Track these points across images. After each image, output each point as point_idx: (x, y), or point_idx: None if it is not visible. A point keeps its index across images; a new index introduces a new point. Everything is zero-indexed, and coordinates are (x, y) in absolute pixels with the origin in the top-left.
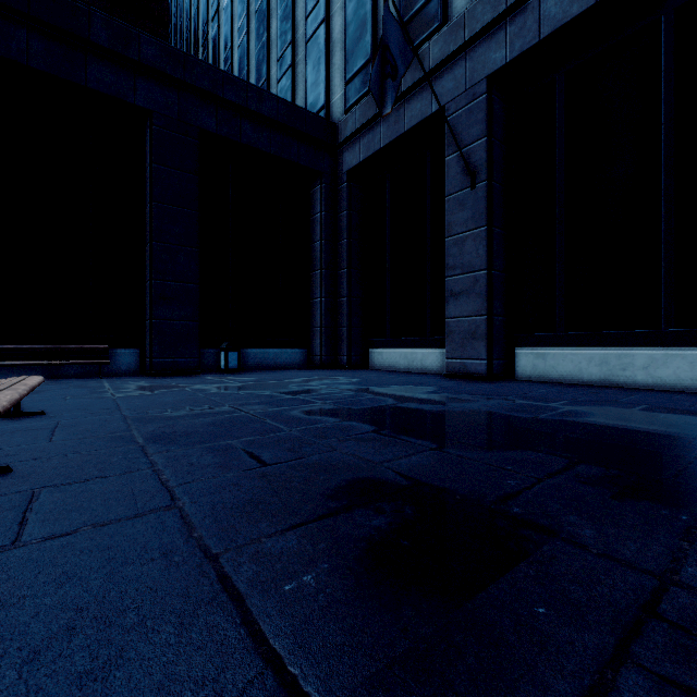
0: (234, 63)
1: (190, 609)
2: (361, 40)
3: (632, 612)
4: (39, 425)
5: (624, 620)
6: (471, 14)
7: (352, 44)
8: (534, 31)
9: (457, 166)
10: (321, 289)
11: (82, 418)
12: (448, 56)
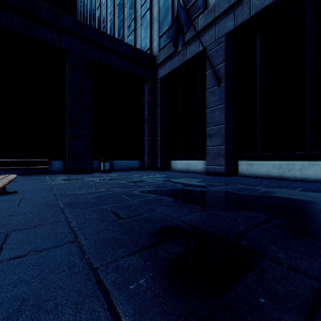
0: (107, 28)
1: (81, 299)
2: (166, 17)
3: (309, 301)
4: (14, 198)
5: (306, 306)
6: (217, 5)
7: (162, 19)
8: (247, 12)
9: (211, 75)
10: (148, 133)
11: (34, 195)
12: (207, 24)
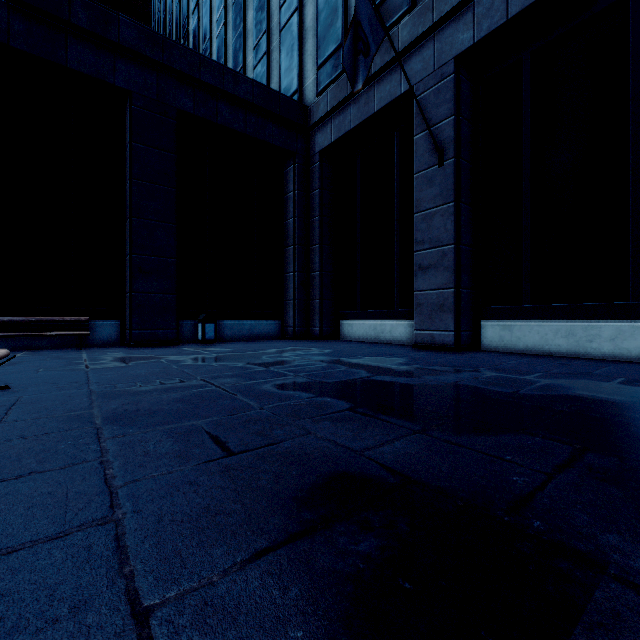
0: (213, 53)
1: None
2: (332, 27)
3: None
4: None
5: None
6: None
7: (323, 30)
8: (501, 10)
9: (426, 144)
10: (294, 263)
11: (45, 393)
12: (416, 38)
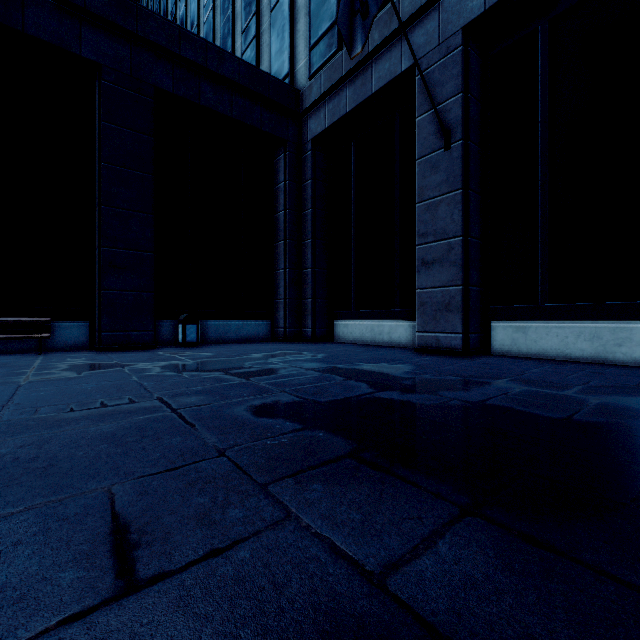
0: None
1: None
2: (326, 3)
3: None
4: None
5: None
6: None
7: (317, 7)
8: None
9: (430, 126)
10: (285, 259)
11: None
12: (419, 8)
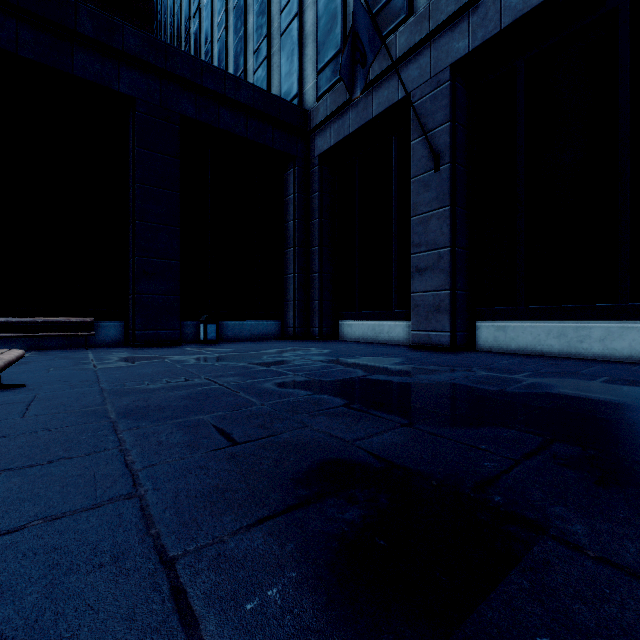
0: (214, 56)
1: (133, 639)
2: (331, 33)
3: None
4: (16, 398)
5: None
6: (435, 6)
7: (323, 36)
8: (495, 21)
9: (422, 149)
10: (295, 265)
11: (60, 391)
12: (413, 45)
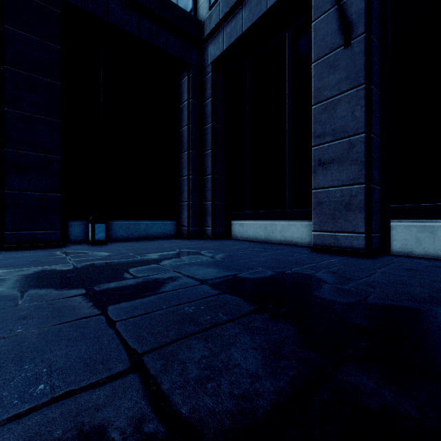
0: None
1: None
2: None
3: None
4: None
5: None
6: None
7: None
8: None
9: (327, 26)
10: (189, 167)
11: None
12: None
